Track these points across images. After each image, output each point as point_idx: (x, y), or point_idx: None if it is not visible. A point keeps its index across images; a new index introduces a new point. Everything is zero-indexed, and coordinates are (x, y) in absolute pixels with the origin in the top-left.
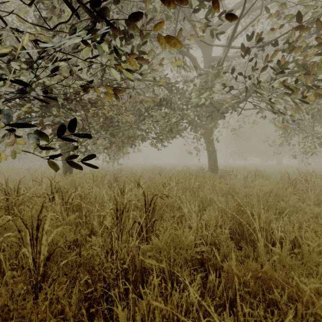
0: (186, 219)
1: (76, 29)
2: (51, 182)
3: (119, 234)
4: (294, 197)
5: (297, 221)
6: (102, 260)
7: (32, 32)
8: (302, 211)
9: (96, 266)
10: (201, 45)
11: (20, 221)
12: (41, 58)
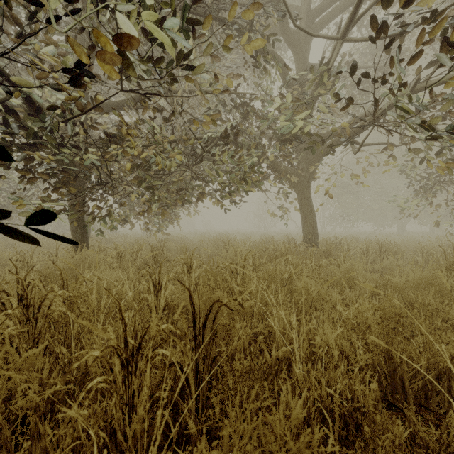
0: (275, 337)
1: None
2: (17, 270)
3: (131, 401)
4: None
5: None
6: None
7: None
8: None
9: None
10: (292, 43)
11: None
12: None
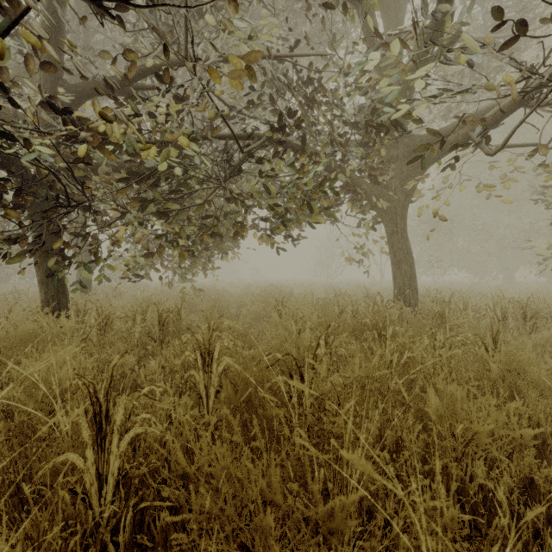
0: None
1: None
2: None
3: None
4: None
5: None
6: None
7: None
8: None
9: None
10: None
11: None
12: None
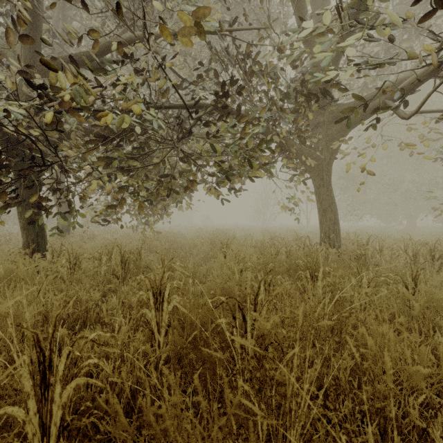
0: None
1: None
2: None
3: None
4: None
5: None
6: None
7: None
8: None
9: None
10: None
11: None
12: None
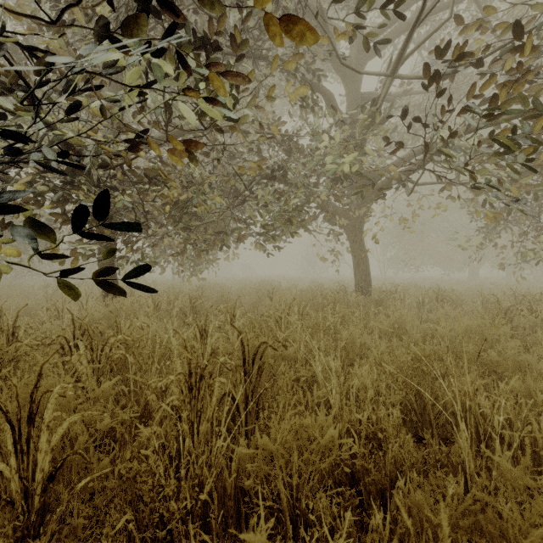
0: (318, 383)
1: (108, 27)
2: (72, 317)
3: (194, 420)
4: (514, 343)
5: (525, 390)
6: (158, 482)
7: (21, 32)
8: (535, 372)
9: (146, 494)
10: (342, 73)
11: (5, 397)
12: (42, 84)
